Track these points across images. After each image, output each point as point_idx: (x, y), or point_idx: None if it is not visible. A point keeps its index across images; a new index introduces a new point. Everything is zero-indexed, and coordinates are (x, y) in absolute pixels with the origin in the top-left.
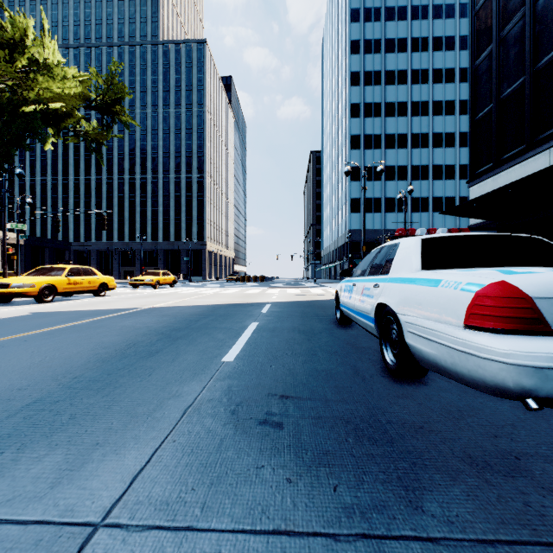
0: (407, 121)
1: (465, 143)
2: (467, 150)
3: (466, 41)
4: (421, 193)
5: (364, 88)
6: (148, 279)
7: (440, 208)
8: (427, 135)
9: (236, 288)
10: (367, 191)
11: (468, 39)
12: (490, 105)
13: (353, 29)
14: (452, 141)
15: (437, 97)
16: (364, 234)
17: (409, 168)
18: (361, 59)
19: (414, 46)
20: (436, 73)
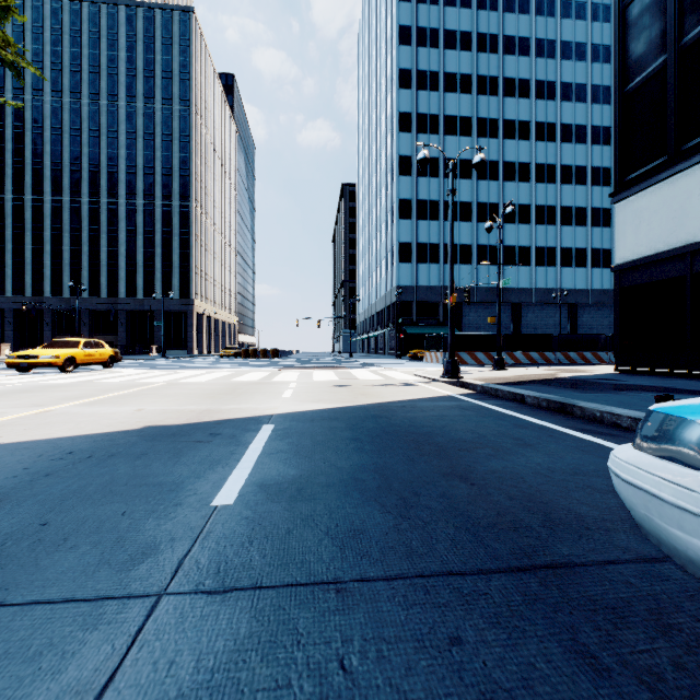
0: (472, 143)
1: (542, 177)
2: (545, 187)
3: (543, 46)
4: (489, 240)
5: (416, 93)
6: (46, 355)
7: (512, 261)
8: (496, 163)
9: (225, 369)
10: (421, 233)
11: (546, 44)
12: (658, 61)
13: (403, 11)
14: (527, 174)
15: (509, 114)
16: (452, 274)
17: (475, 205)
18: (413, 52)
19: (480, 44)
20: (508, 83)
